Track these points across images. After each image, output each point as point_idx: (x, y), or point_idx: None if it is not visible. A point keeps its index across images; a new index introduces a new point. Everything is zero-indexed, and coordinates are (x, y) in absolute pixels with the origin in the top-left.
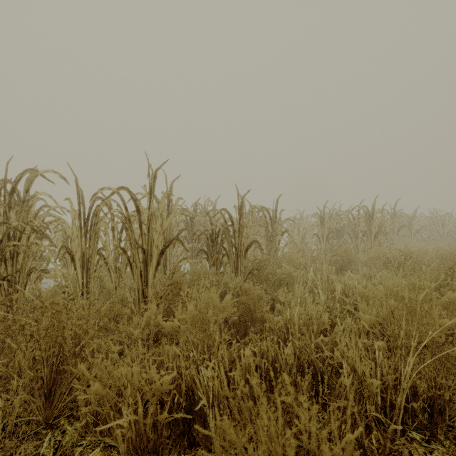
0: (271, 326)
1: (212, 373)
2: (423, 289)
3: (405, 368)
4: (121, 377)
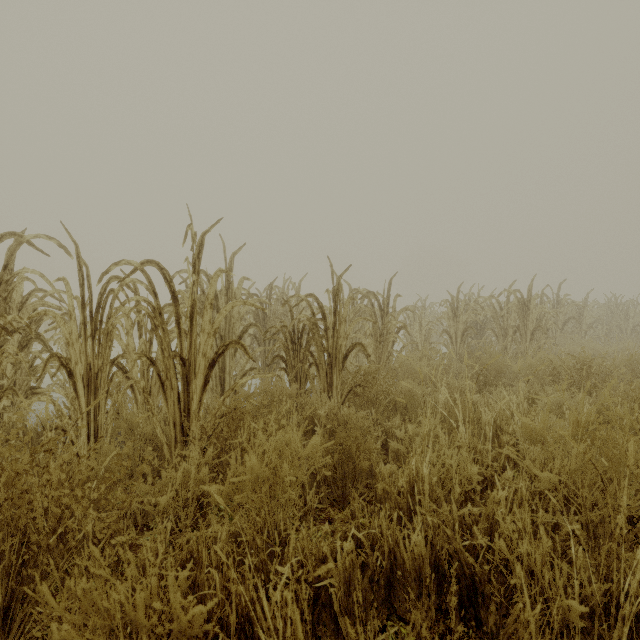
0: (386, 488)
1: (285, 595)
2: (637, 429)
3: (618, 570)
4: (114, 611)
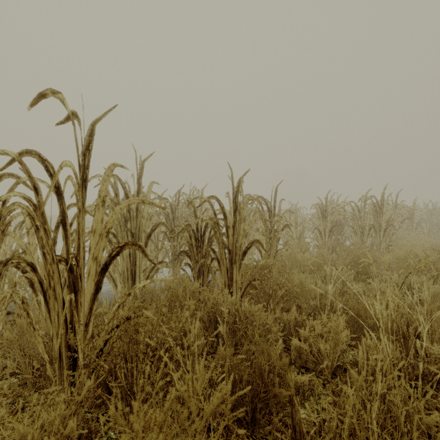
0: None
1: None
2: None
3: None
4: None
